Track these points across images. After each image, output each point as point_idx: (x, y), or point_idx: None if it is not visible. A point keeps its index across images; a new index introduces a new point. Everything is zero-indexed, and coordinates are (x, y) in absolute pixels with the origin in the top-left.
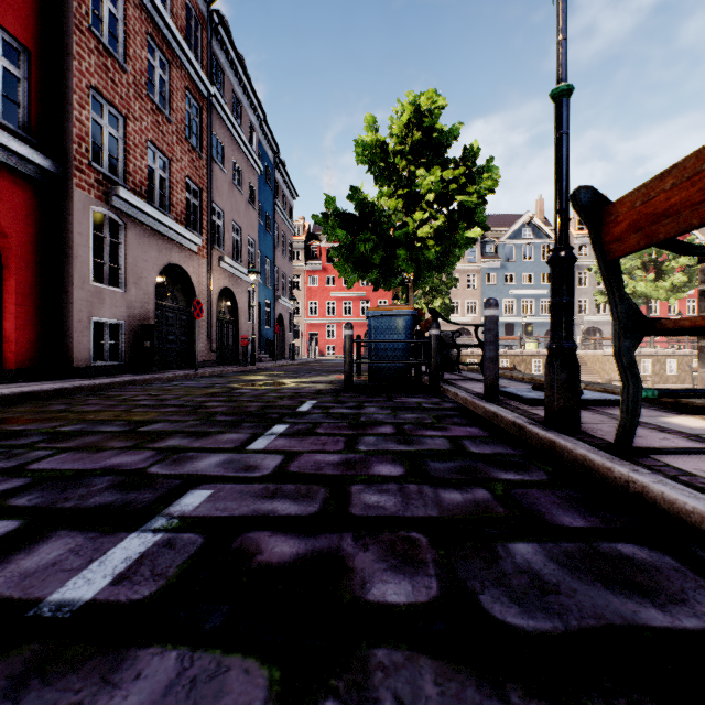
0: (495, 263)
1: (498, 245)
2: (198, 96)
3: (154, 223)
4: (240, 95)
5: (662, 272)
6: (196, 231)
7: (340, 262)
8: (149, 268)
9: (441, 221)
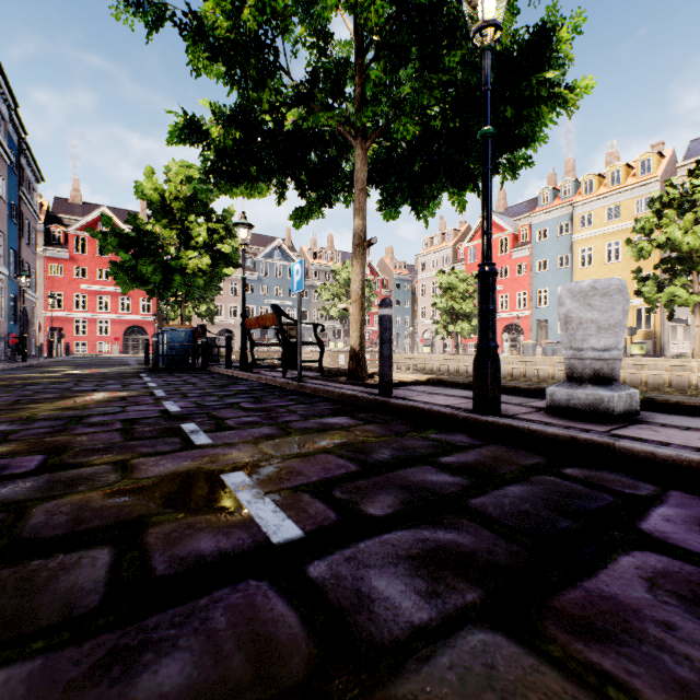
0: (254, 276)
1: (256, 261)
2: None
3: None
4: None
5: None
6: None
7: (121, 276)
8: None
9: (207, 259)
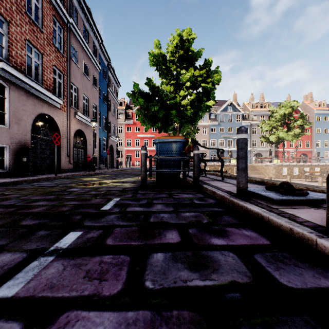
0: (215, 123)
1: (216, 114)
2: (61, 22)
3: (30, 88)
4: (88, 27)
5: (290, 128)
6: (60, 97)
7: (141, 117)
8: (27, 114)
9: (193, 97)
